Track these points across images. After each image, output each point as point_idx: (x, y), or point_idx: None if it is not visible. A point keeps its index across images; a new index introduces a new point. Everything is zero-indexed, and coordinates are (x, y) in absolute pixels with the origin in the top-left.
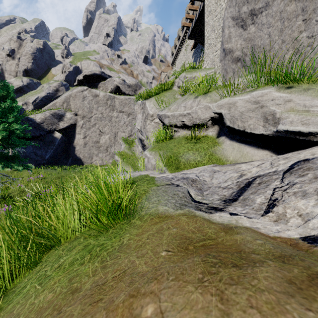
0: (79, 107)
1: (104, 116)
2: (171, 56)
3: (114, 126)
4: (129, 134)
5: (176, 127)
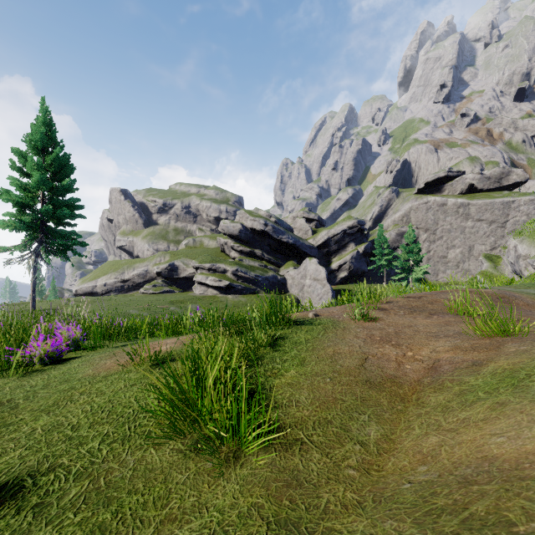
0: (421, 219)
1: (453, 227)
2: None
3: (468, 238)
4: (492, 246)
5: None
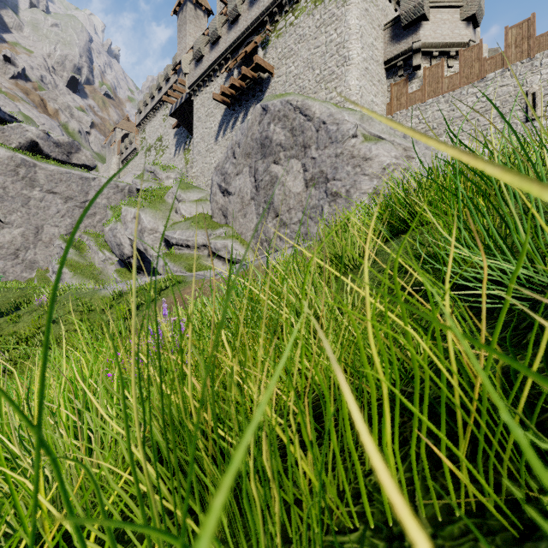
0: None
1: (9, 193)
2: (137, 114)
3: (35, 214)
4: (69, 231)
5: (182, 246)
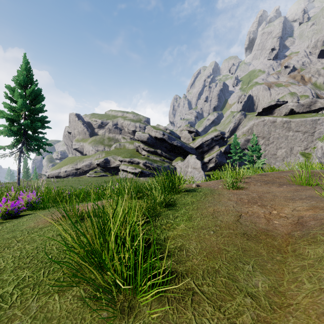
0: (260, 131)
1: (280, 135)
2: None
3: (290, 142)
4: (305, 148)
5: None
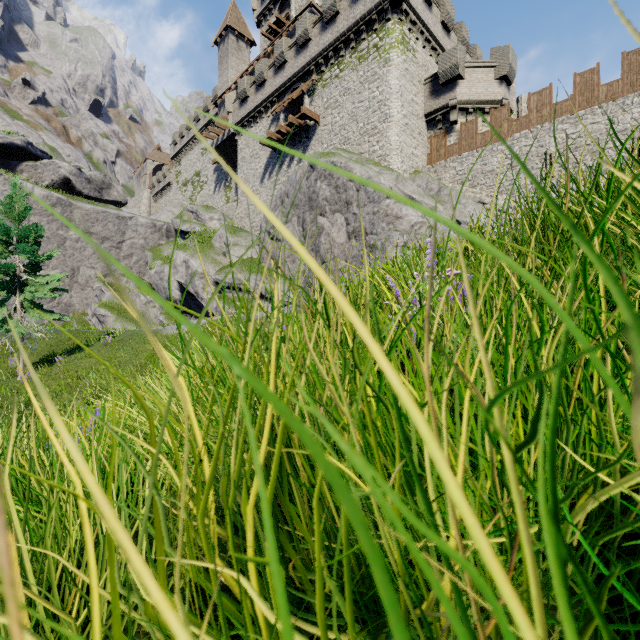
0: None
1: (45, 234)
2: (172, 145)
3: (71, 256)
4: (105, 272)
5: (233, 290)
